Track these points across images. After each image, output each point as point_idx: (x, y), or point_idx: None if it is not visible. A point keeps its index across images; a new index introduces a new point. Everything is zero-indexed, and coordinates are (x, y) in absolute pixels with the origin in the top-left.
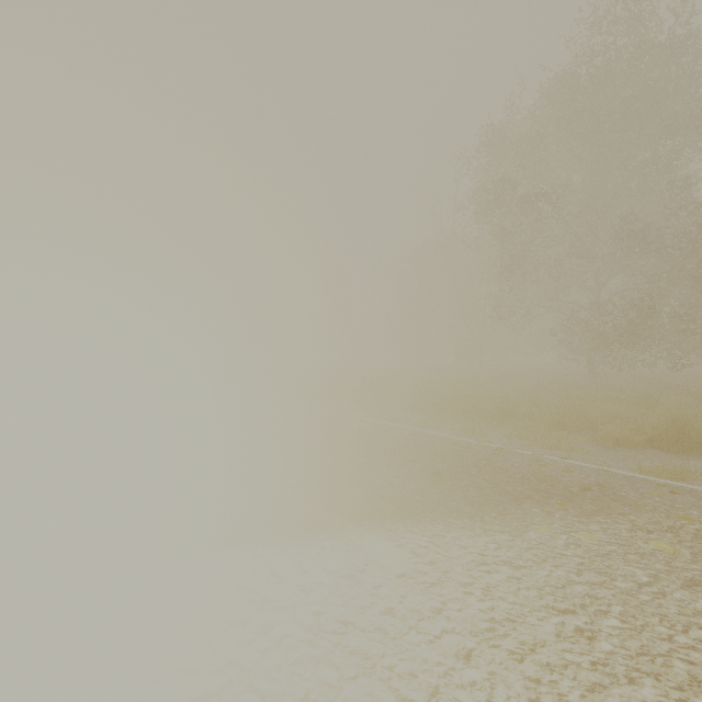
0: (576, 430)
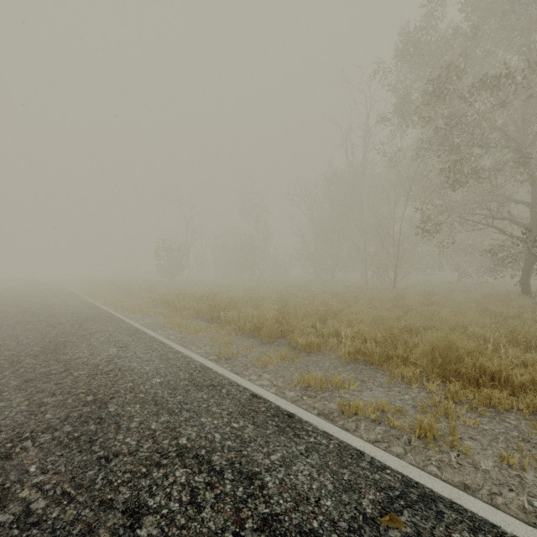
0: None
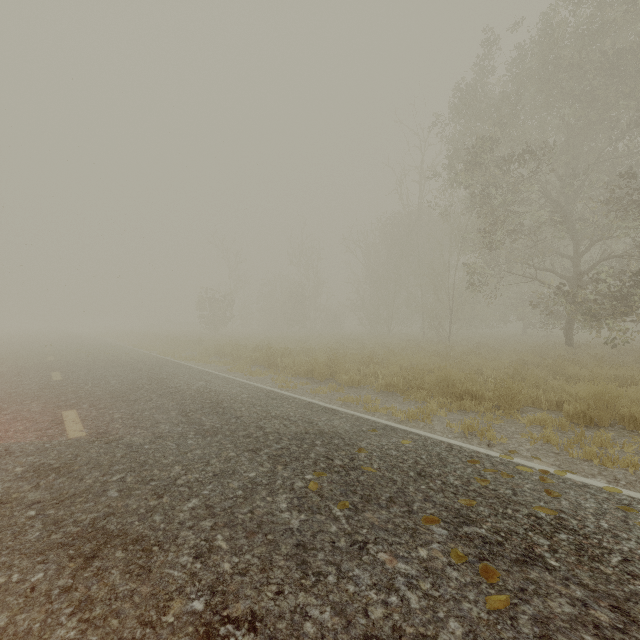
0: (607, 425)
